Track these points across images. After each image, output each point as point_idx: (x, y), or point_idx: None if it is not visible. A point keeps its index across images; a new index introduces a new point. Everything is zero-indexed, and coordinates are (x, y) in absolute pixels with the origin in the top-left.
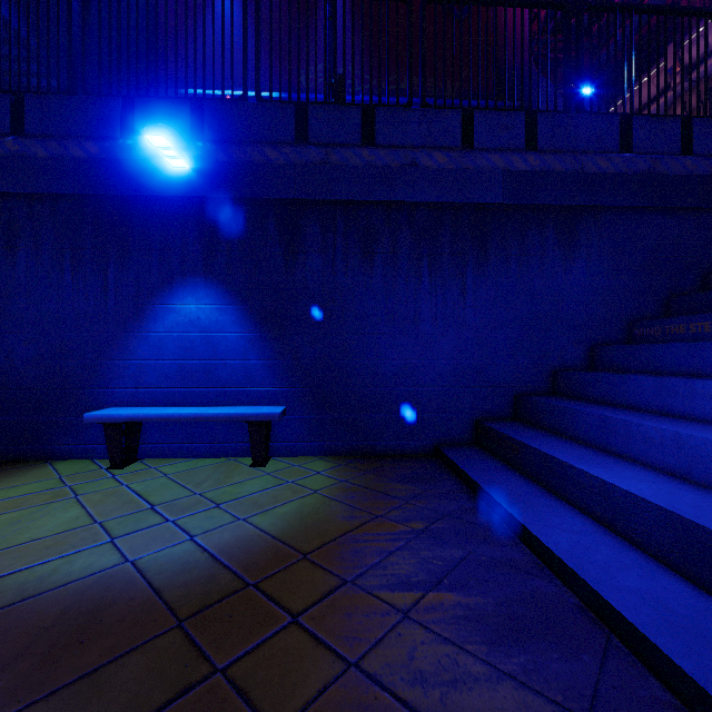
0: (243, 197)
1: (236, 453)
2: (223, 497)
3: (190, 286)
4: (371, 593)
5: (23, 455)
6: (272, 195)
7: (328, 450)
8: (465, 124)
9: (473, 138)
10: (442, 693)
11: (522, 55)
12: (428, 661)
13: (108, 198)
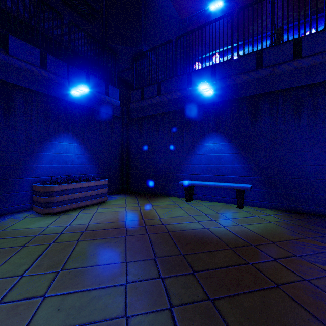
0: (232, 98)
1: (229, 202)
2: (229, 216)
3: (211, 136)
4: (310, 262)
5: (160, 193)
6: (245, 95)
7: (273, 206)
8: None
9: None
10: None
11: None
12: None
13: (183, 109)
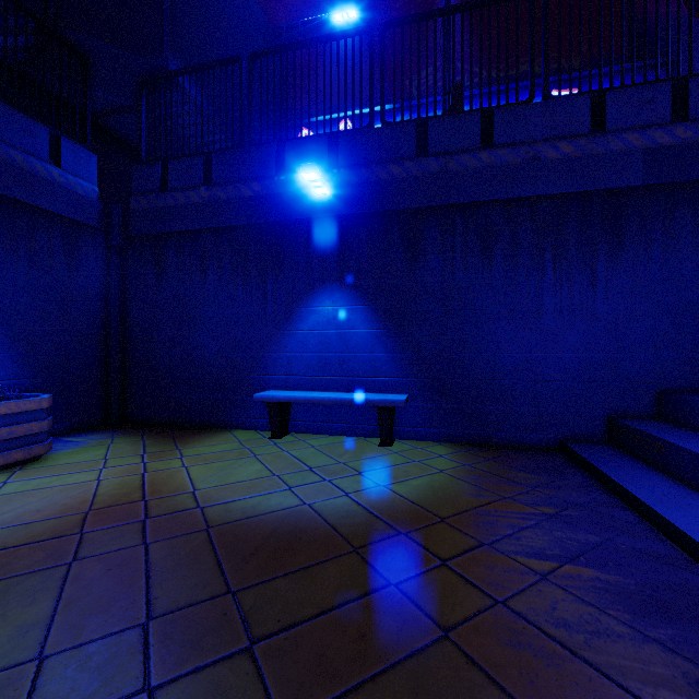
0: (370, 211)
1: (365, 433)
2: (362, 467)
3: (328, 291)
4: (508, 556)
5: (211, 424)
6: (395, 206)
7: (447, 436)
8: (595, 107)
9: (604, 120)
10: (586, 638)
11: (667, 18)
12: (570, 614)
13: (267, 225)
